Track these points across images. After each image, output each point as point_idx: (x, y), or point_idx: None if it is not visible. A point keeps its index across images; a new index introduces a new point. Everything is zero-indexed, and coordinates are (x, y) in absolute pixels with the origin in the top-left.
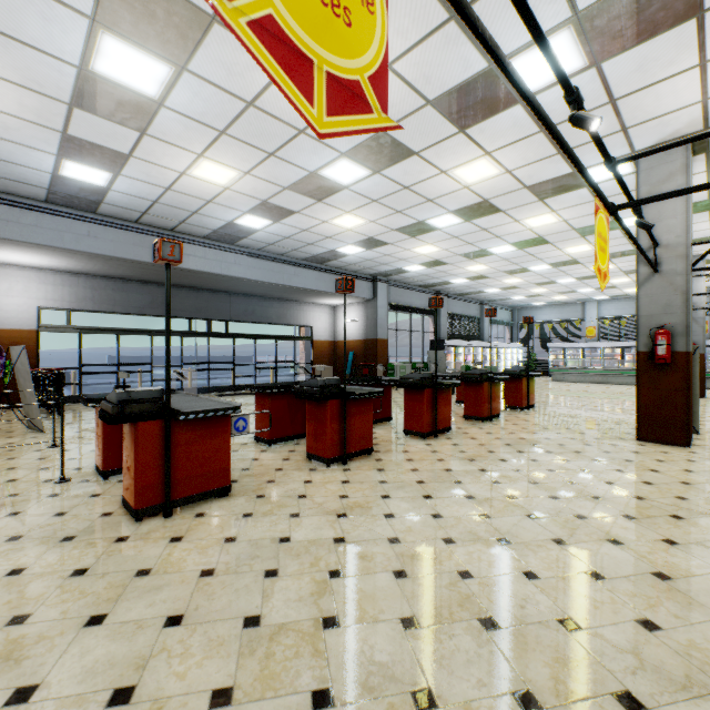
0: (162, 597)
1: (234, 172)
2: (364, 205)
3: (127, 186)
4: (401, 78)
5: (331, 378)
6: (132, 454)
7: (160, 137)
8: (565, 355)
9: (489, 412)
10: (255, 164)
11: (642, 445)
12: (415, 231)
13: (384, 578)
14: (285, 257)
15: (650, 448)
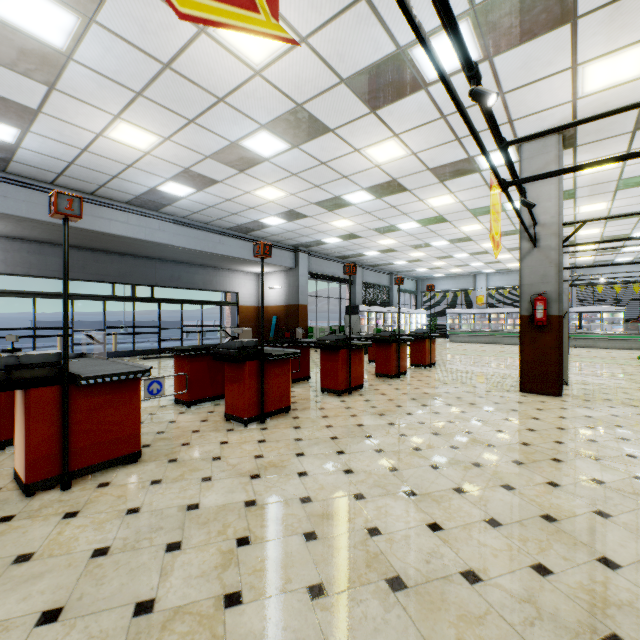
0: (41, 587)
1: (154, 137)
2: (284, 178)
3: (38, 145)
4: (316, 53)
5: (249, 340)
6: (23, 423)
7: (71, 93)
8: (460, 320)
9: (397, 369)
10: (175, 130)
11: (525, 396)
12: (332, 205)
13: (293, 542)
14: (210, 226)
15: (531, 399)
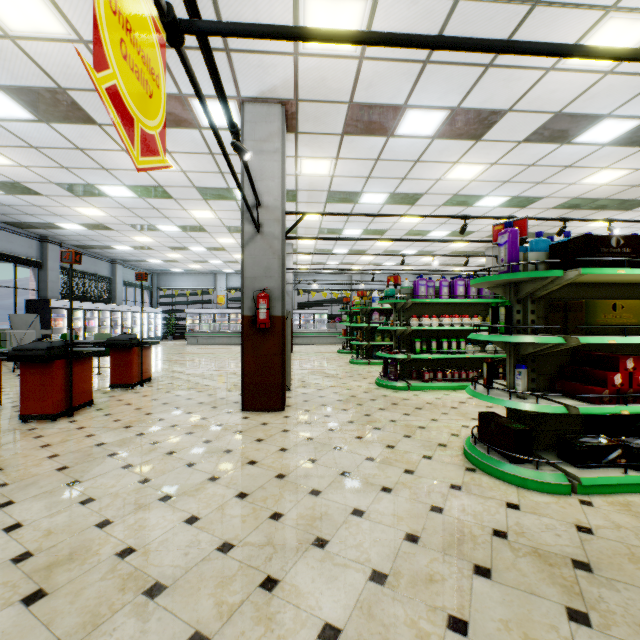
0: None
1: None
2: None
3: None
4: None
5: None
6: None
7: None
8: (201, 320)
9: (70, 402)
10: None
11: (247, 417)
12: None
13: None
14: None
15: (253, 421)
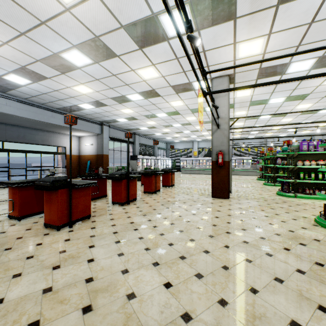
0: None
1: None
2: (91, 81)
3: None
4: (105, 5)
5: (60, 176)
6: None
7: None
8: (186, 163)
9: (155, 189)
10: (11, 38)
11: (214, 199)
12: (121, 100)
13: (74, 317)
14: (45, 106)
15: (217, 201)
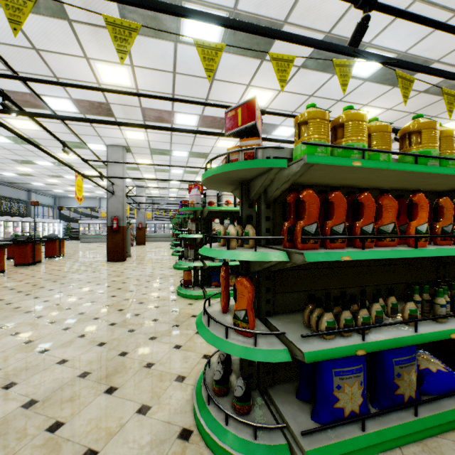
0: None
1: None
2: None
3: None
4: None
5: None
6: None
7: None
8: (90, 227)
9: (34, 260)
10: None
11: (109, 263)
12: None
13: None
14: None
15: (111, 264)
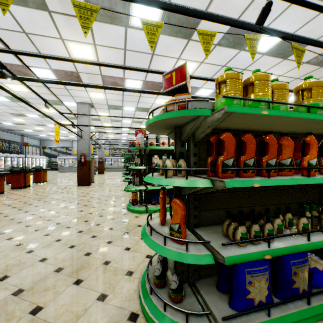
0: None
1: None
2: None
3: None
4: None
5: None
6: None
7: None
8: (65, 161)
9: (25, 184)
10: None
11: (78, 187)
12: None
13: None
14: None
15: (80, 187)
